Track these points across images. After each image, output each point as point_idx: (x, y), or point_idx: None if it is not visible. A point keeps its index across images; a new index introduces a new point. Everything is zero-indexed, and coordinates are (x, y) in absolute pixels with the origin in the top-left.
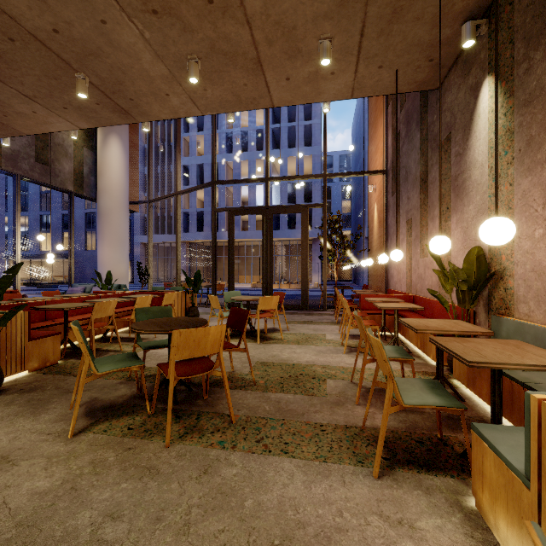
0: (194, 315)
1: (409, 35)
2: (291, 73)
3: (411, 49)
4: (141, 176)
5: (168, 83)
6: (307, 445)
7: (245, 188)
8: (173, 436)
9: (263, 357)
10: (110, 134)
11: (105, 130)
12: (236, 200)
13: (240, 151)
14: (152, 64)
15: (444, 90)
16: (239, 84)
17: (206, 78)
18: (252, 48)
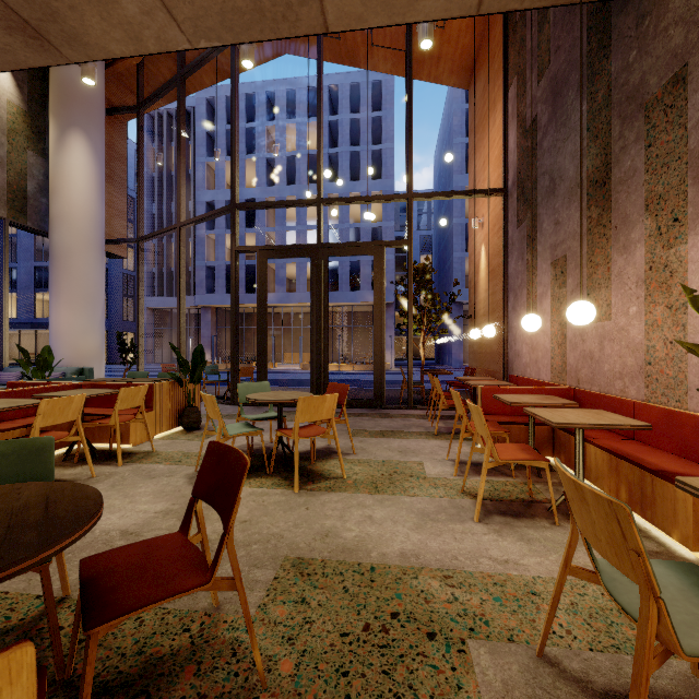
0: (192, 422)
1: None
2: None
3: None
4: (147, 215)
5: None
6: None
7: (292, 235)
8: None
9: (300, 541)
10: (70, 129)
11: (61, 122)
12: None
13: (285, 183)
14: None
15: None
16: None
17: None
18: None
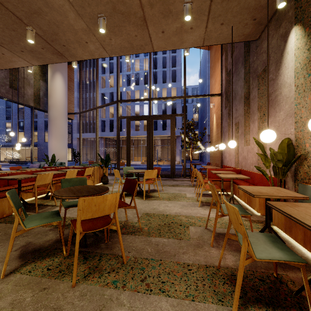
0: (105, 181)
1: (242, 1)
2: (165, 28)
3: (242, 11)
4: (77, 99)
5: (86, 34)
6: (179, 284)
7: (137, 106)
8: (79, 276)
9: (147, 210)
10: (56, 72)
11: (53, 69)
12: (132, 113)
13: (134, 85)
14: (75, 20)
15: (262, 39)
16: (132, 35)
17: (111, 31)
18: (140, 9)
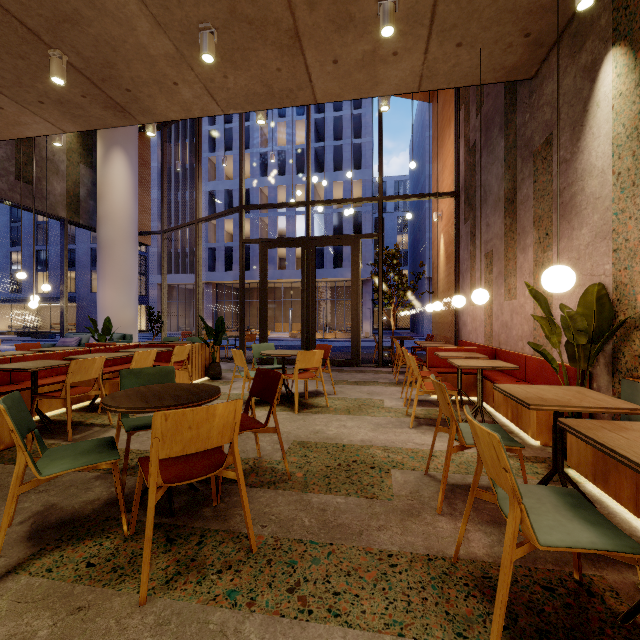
0: (216, 373)
1: None
2: (339, 53)
3: (502, 18)
4: (157, 204)
5: (175, 66)
6: (370, 598)
7: (282, 219)
8: (156, 580)
9: (302, 435)
10: (113, 147)
11: (107, 142)
12: (272, 232)
13: (276, 174)
14: (151, 37)
15: (542, 78)
16: (270, 68)
17: (226, 60)
18: (286, 13)
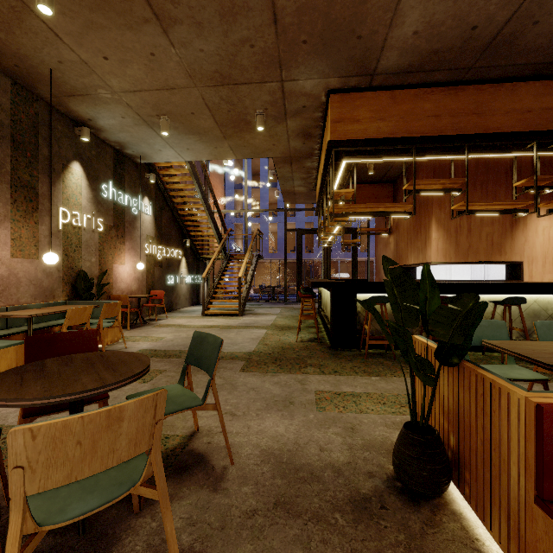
0: None
1: None
2: None
3: None
4: None
5: None
6: None
7: None
8: None
9: None
10: None
11: None
12: None
13: None
14: None
15: None
16: None
17: None
18: None
